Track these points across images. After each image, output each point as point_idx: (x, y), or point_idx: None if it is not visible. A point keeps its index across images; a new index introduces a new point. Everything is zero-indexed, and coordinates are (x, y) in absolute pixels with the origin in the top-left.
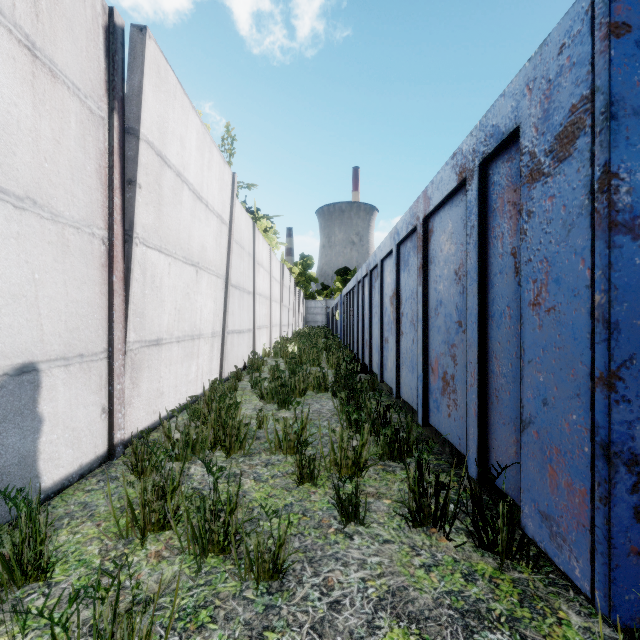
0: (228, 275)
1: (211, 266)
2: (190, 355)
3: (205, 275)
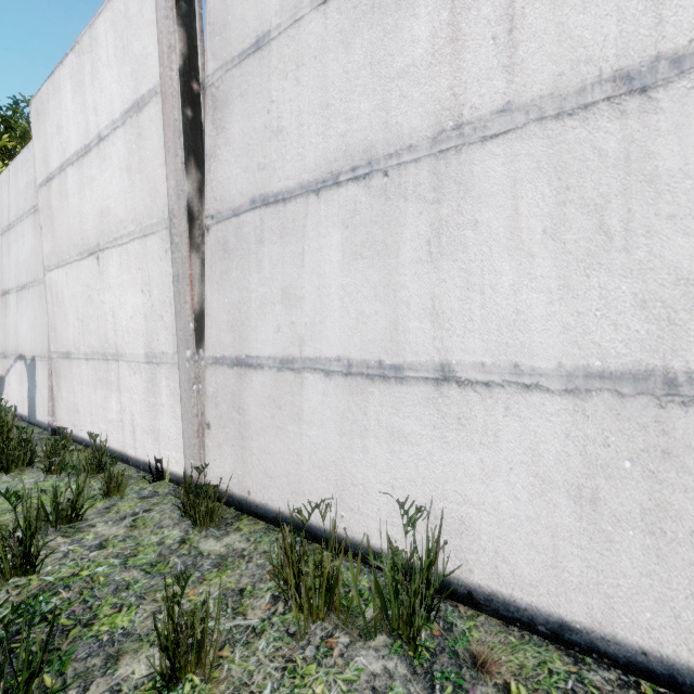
0: (171, 210)
1: (126, 229)
2: (107, 382)
3: (115, 254)
